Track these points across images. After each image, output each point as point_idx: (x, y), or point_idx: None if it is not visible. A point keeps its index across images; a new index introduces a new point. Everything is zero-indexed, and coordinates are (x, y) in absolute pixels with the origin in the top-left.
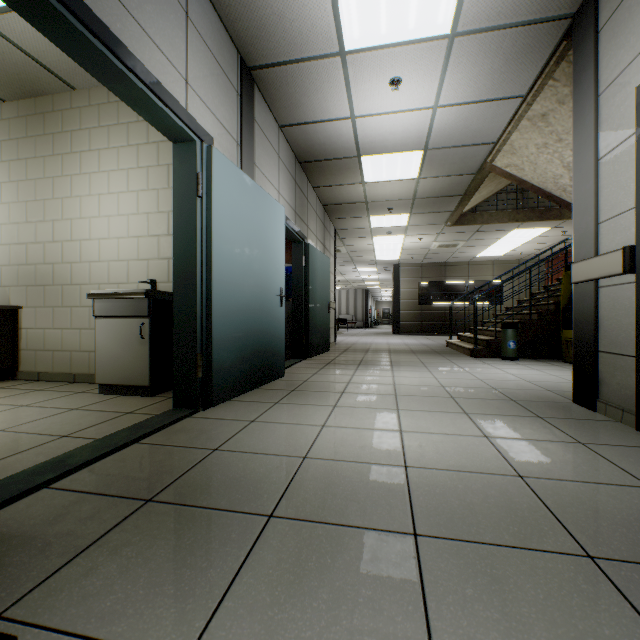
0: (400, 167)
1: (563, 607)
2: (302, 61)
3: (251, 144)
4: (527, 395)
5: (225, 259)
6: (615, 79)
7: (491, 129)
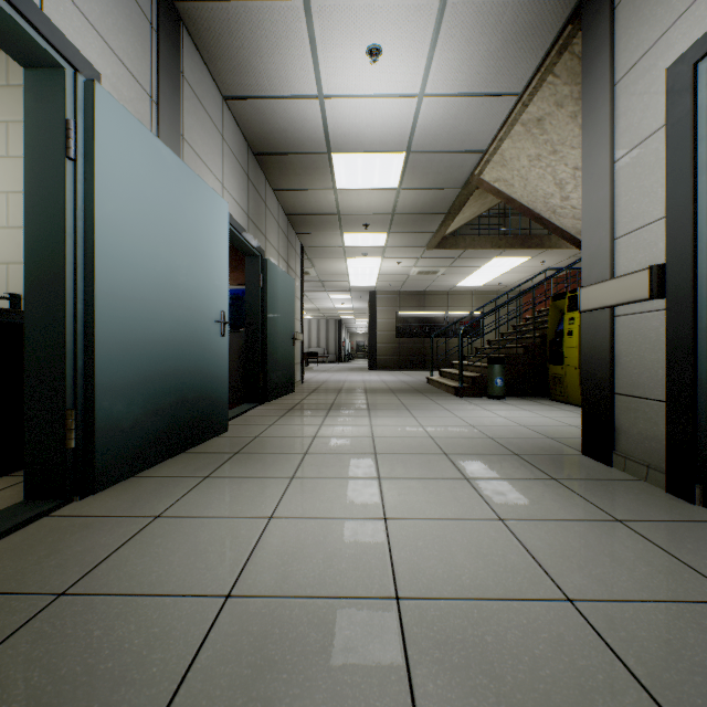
0: (378, 172)
1: None
2: None
3: (176, 106)
4: (530, 446)
5: (122, 262)
6: (637, 62)
7: (482, 133)
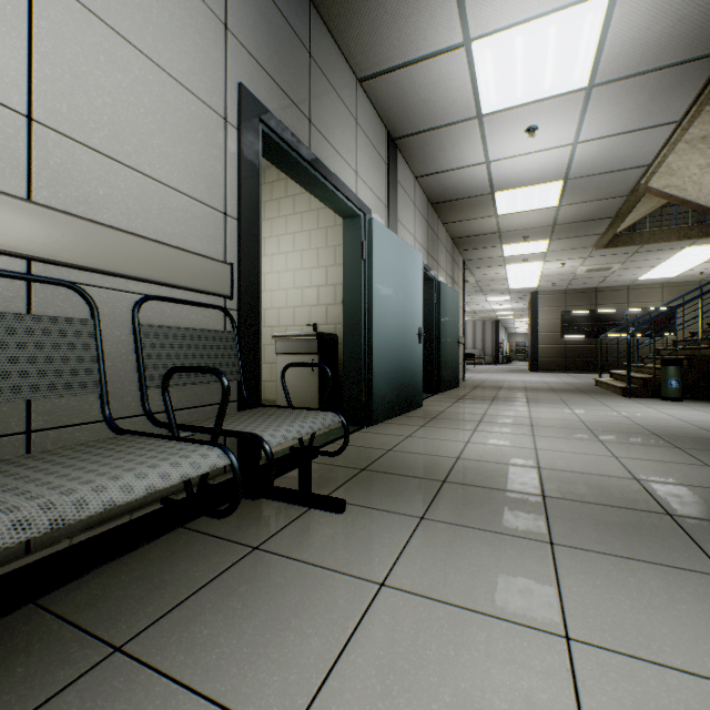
0: (537, 198)
1: (635, 527)
2: (441, 127)
3: (395, 203)
4: (674, 431)
5: (381, 307)
6: None
7: (642, 154)
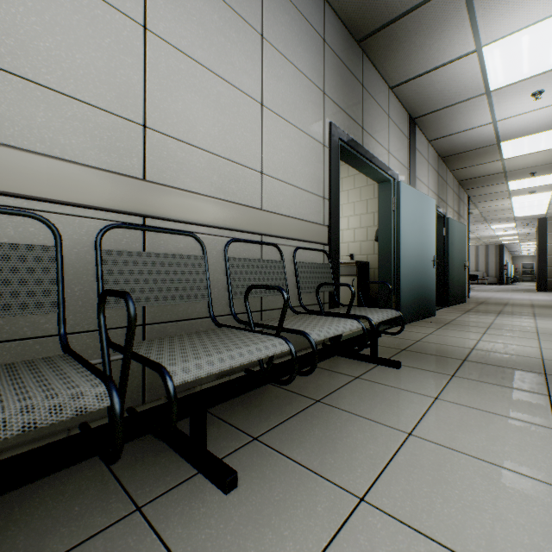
0: (544, 141)
1: None
2: (453, 105)
3: (414, 165)
4: None
5: (405, 242)
6: None
7: None
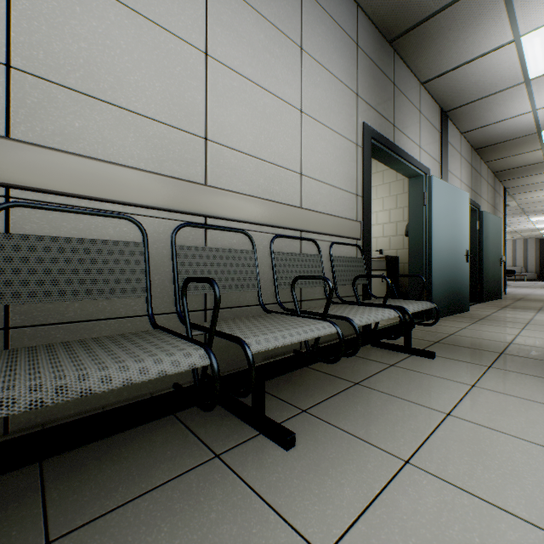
0: None
1: None
2: (488, 95)
3: (445, 159)
4: None
5: (437, 237)
6: None
7: None
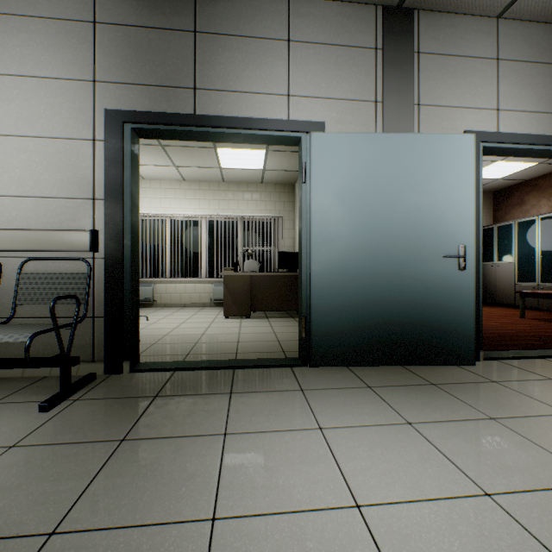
0: None
1: None
2: None
3: (405, 88)
4: None
5: (331, 230)
6: None
7: None
